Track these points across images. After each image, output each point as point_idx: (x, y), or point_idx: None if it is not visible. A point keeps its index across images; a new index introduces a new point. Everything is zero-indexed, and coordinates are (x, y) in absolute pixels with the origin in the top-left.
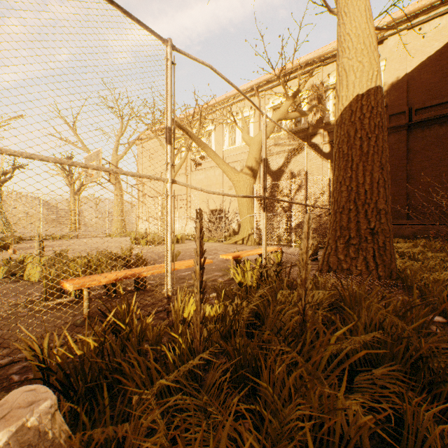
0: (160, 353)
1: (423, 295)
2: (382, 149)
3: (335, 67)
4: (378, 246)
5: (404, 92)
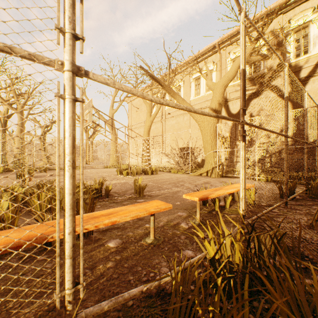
0: None
1: None
2: None
3: (296, 12)
4: None
5: None
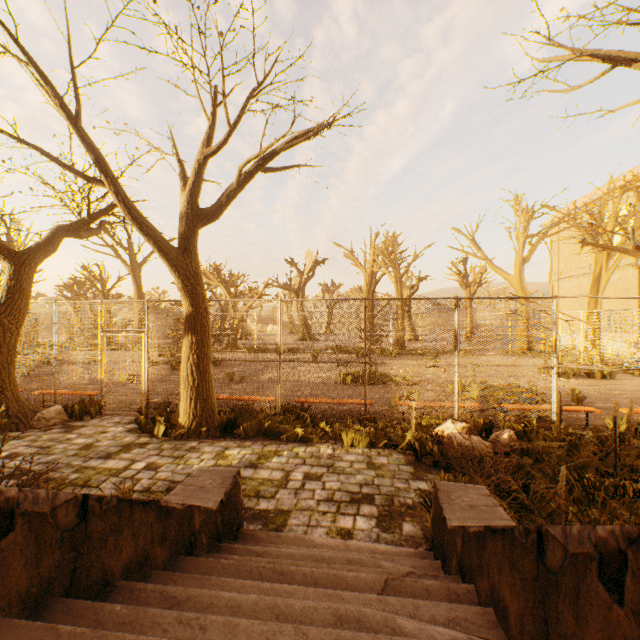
0: (543, 438)
1: None
2: None
3: None
4: None
5: None
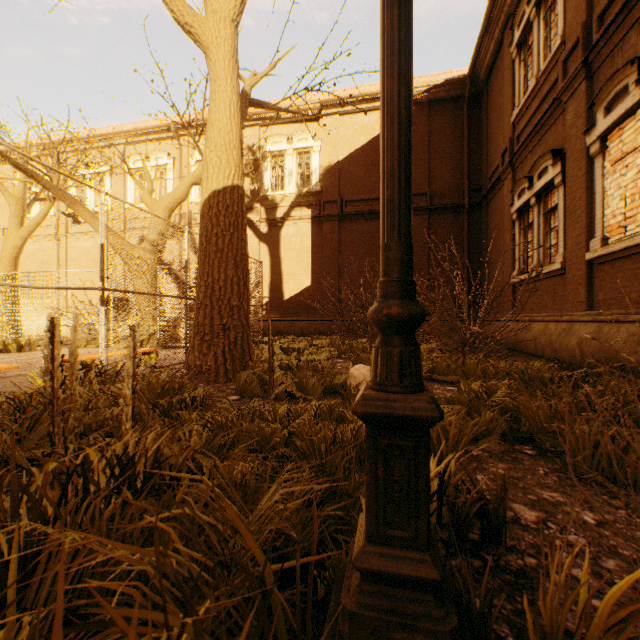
0: None
1: (237, 381)
2: (238, 248)
3: (274, 132)
4: (230, 341)
5: (337, 180)
